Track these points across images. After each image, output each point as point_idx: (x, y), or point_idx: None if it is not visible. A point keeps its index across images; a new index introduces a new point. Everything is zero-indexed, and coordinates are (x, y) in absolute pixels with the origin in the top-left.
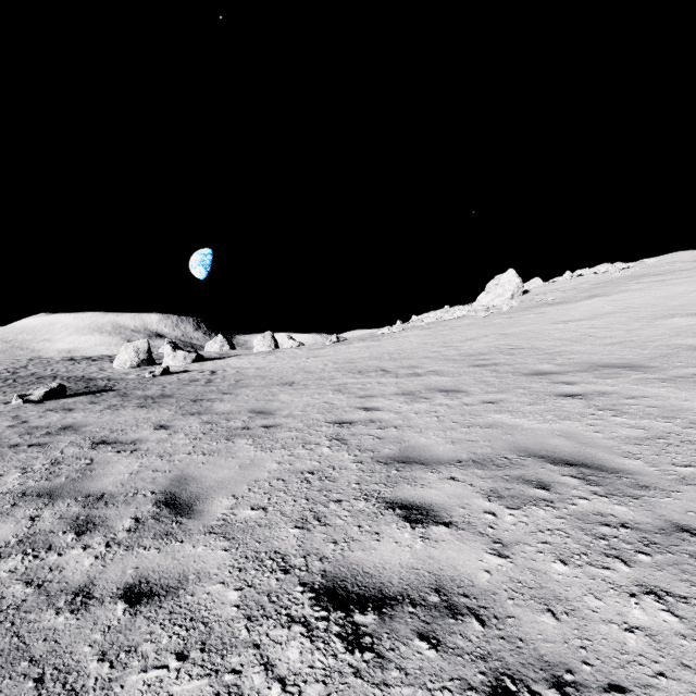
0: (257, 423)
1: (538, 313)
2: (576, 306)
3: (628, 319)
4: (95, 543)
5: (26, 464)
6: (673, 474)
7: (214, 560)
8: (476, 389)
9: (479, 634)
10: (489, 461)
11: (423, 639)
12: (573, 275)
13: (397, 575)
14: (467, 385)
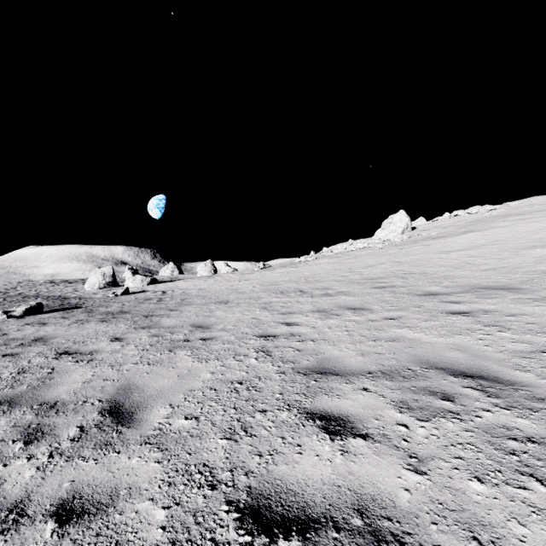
0: (196, 336)
1: (425, 245)
2: (455, 239)
3: (498, 249)
4: (39, 453)
5: None
6: None
7: (146, 473)
8: (379, 307)
9: None
10: (396, 373)
11: None
12: (451, 215)
13: (319, 493)
14: (370, 304)
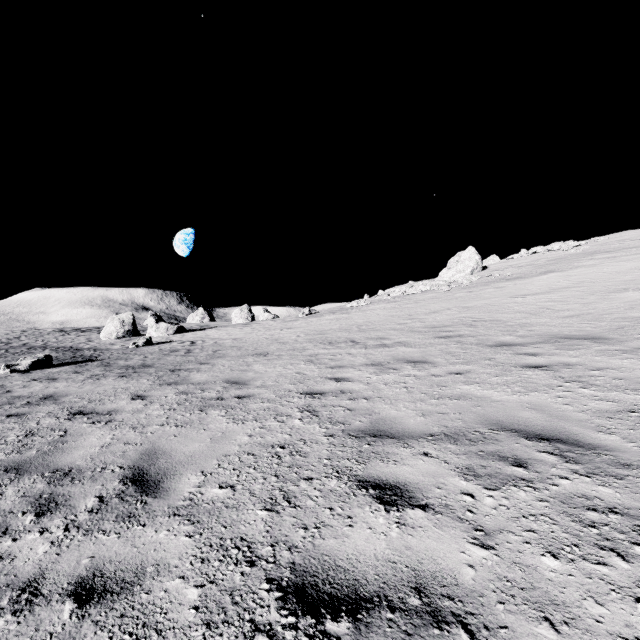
0: (230, 393)
1: (497, 288)
2: (533, 281)
3: (583, 293)
4: (53, 526)
5: (1, 436)
6: None
7: (176, 548)
8: (443, 360)
9: None
10: (462, 435)
11: None
12: (528, 252)
13: (372, 570)
14: (433, 356)
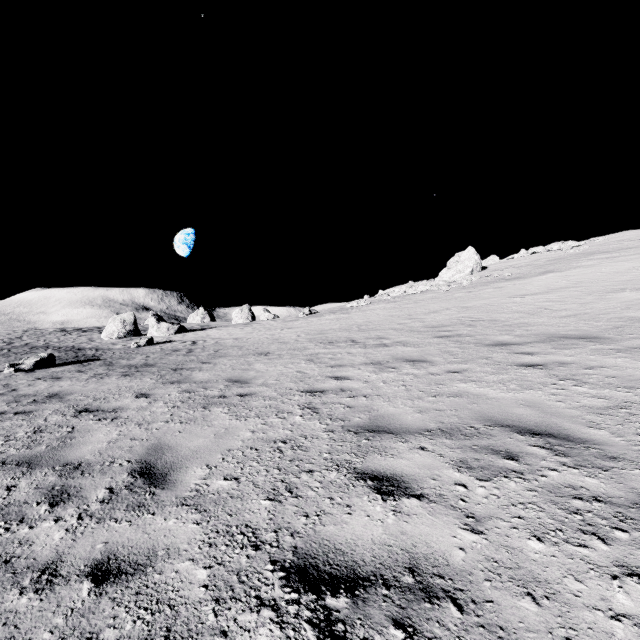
0: (233, 392)
1: (496, 288)
2: (532, 281)
3: (580, 293)
4: (67, 515)
5: (10, 432)
6: (639, 445)
7: (185, 534)
8: (441, 359)
9: (457, 621)
10: (457, 431)
11: (398, 627)
12: (528, 253)
13: (369, 553)
14: (432, 355)
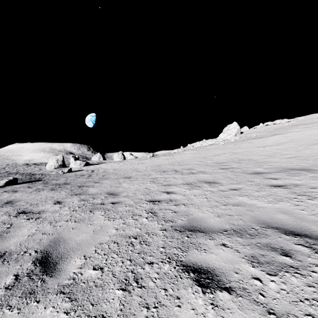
0: (108, 201)
1: (249, 142)
2: (268, 139)
3: (295, 145)
4: None
5: None
6: None
7: None
8: (225, 182)
9: None
10: (244, 231)
11: None
12: (264, 125)
13: None
14: (219, 179)
